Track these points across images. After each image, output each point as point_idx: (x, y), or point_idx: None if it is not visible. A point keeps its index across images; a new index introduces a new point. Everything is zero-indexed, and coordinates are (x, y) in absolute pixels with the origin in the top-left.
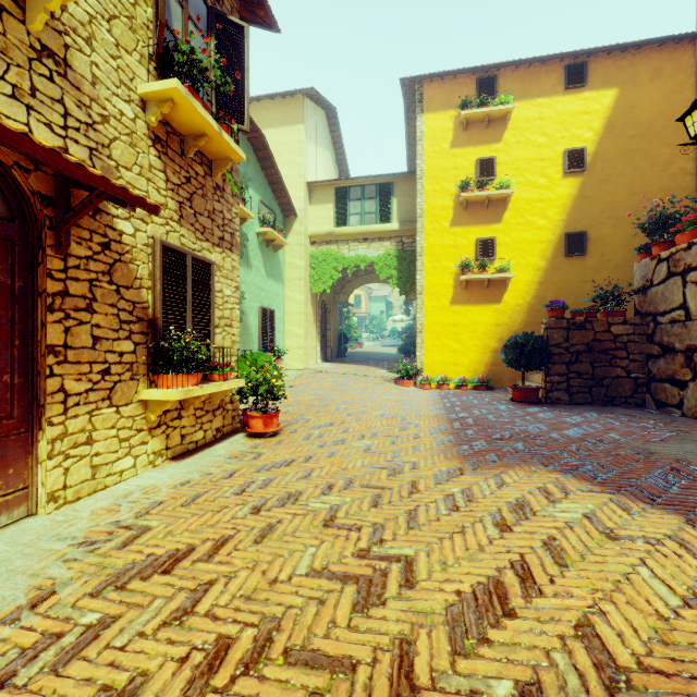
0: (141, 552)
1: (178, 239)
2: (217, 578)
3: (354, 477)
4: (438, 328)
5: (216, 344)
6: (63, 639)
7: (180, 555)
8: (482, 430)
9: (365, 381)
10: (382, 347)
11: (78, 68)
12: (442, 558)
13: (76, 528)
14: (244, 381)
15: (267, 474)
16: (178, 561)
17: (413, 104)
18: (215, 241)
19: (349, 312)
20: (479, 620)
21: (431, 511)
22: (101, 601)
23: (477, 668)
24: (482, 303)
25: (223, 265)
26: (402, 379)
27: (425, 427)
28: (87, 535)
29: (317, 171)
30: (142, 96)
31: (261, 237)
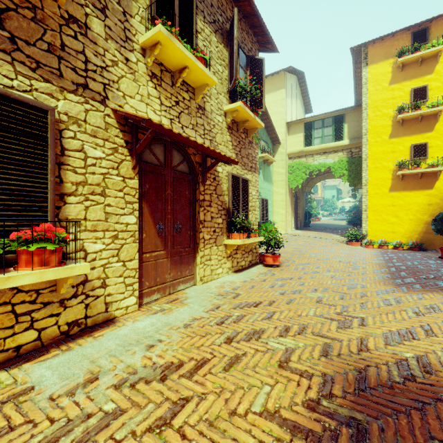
0: (242, 300)
1: (235, 171)
2: (276, 311)
3: (327, 287)
4: (379, 208)
5: (249, 219)
6: (232, 317)
7: (257, 303)
8: (412, 273)
9: (325, 242)
10: (334, 221)
11: (207, 109)
12: (381, 320)
13: (213, 291)
14: (263, 238)
15: (281, 282)
16: (258, 304)
17: (359, 58)
18: (248, 169)
19: (311, 198)
20: (399, 338)
21: (374, 304)
22: (237, 311)
23: (397, 349)
24: (416, 189)
25: (252, 180)
26: (351, 241)
27: (369, 269)
28: (219, 293)
29: (292, 114)
30: (224, 111)
31: (261, 159)
